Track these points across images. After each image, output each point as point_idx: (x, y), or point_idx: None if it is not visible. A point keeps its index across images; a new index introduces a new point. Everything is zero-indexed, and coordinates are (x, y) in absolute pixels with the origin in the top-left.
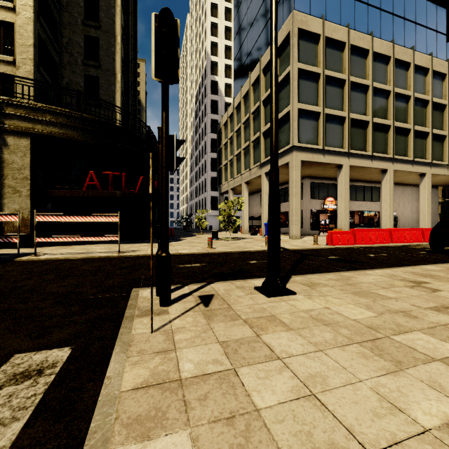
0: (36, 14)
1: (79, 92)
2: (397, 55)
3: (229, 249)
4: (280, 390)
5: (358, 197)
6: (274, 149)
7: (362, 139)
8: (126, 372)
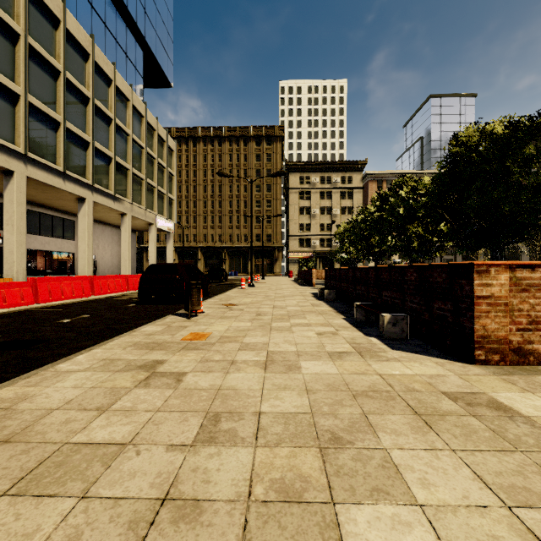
0: None
1: None
2: (98, 58)
3: None
4: None
5: (44, 230)
6: None
7: (49, 145)
8: None
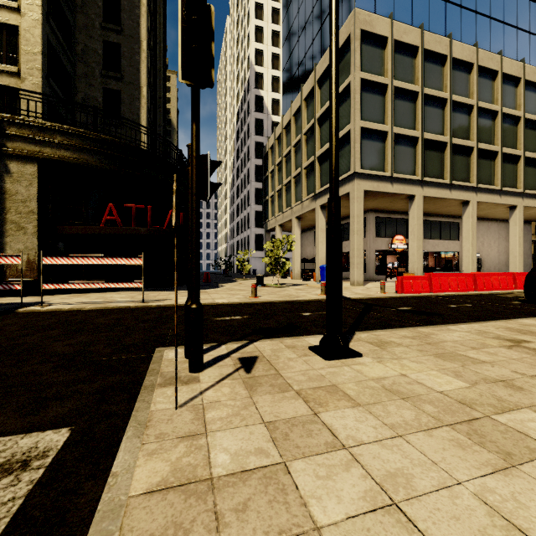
0: (44, 15)
1: (96, 109)
2: (481, 61)
3: (277, 298)
4: (349, 496)
5: (434, 235)
6: (334, 172)
7: (438, 165)
8: (139, 466)
